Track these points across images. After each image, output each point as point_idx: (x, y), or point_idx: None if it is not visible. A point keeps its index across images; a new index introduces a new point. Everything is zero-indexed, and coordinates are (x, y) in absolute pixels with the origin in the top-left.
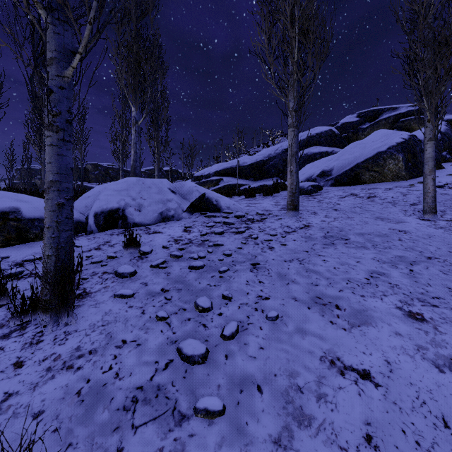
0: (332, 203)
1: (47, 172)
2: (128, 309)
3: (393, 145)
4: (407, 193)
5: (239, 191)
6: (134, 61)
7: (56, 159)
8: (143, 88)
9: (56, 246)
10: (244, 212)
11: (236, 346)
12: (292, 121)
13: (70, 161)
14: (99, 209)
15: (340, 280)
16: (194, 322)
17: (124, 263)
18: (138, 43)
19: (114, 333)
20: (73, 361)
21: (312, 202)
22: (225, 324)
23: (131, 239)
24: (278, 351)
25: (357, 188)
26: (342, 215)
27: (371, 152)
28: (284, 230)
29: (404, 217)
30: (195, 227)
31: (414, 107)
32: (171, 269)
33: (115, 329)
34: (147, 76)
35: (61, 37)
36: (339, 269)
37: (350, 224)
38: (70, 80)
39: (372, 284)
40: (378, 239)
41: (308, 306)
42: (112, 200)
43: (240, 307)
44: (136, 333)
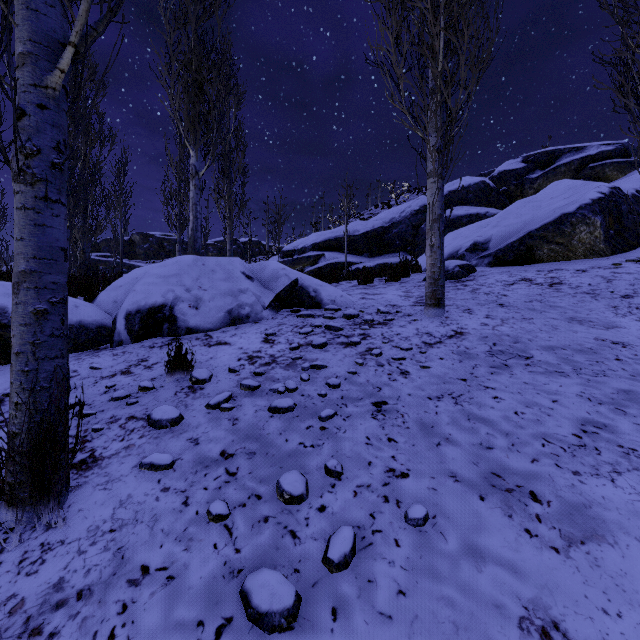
0: (495, 293)
1: (17, 256)
2: (161, 495)
3: (586, 204)
4: (612, 277)
5: (349, 274)
6: (193, 83)
7: (33, 232)
8: (206, 123)
9: (30, 389)
10: (358, 308)
11: (353, 586)
12: (434, 166)
13: (59, 236)
14: (133, 306)
15: (529, 438)
16: (275, 526)
17: (165, 399)
18: (199, 55)
19: (128, 549)
20: (45, 618)
21: (462, 292)
22: (331, 532)
23: (177, 357)
24: (434, 601)
25: (529, 269)
26: (514, 314)
27: (551, 215)
28: (424, 340)
29: (615, 317)
30: (282, 334)
31: (609, 146)
32: (241, 412)
33: (132, 539)
34: (212, 104)
35: (40, 18)
36: (524, 415)
37: (529, 330)
38: (58, 94)
39: (589, 448)
40: (581, 357)
41: (481, 494)
42: (155, 292)
43: (357, 493)
44: (169, 550)
